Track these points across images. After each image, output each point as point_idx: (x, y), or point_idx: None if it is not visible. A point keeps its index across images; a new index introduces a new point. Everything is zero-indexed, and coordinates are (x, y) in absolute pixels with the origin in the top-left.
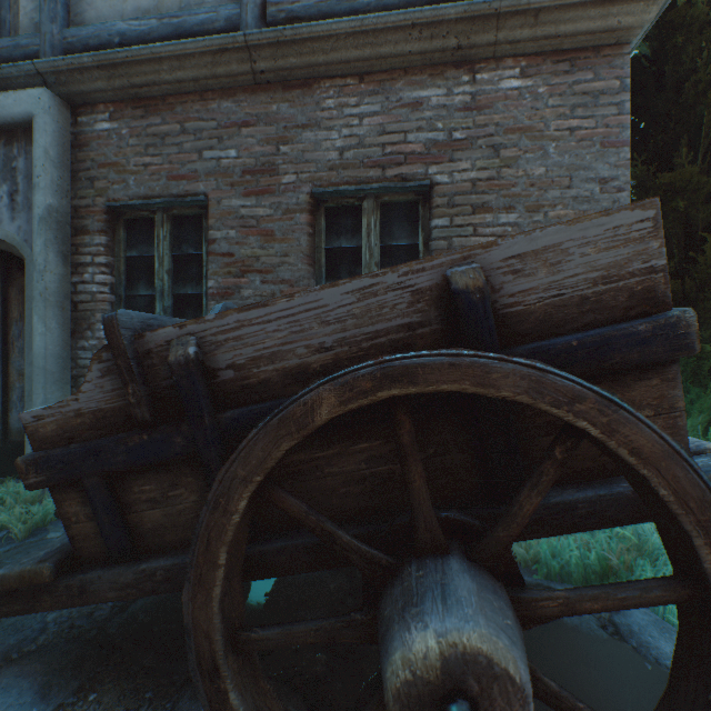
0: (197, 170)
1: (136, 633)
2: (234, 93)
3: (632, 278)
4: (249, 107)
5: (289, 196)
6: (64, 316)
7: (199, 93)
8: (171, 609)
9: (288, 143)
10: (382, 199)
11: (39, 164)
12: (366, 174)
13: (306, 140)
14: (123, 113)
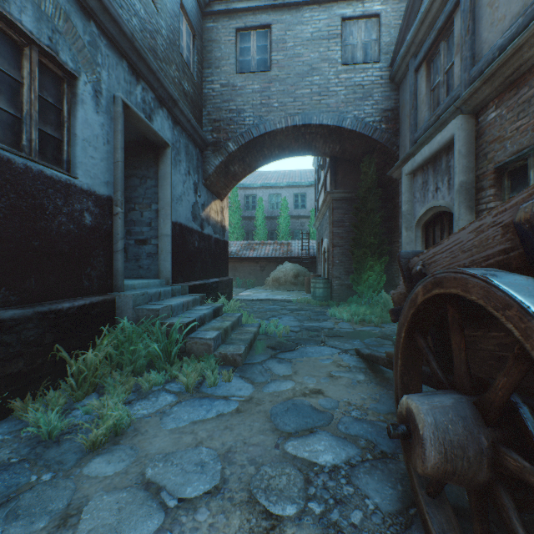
0: None
1: None
2: None
3: None
4: None
5: None
6: None
7: None
8: None
9: None
10: None
11: (455, 161)
12: None
13: None
14: (502, 100)
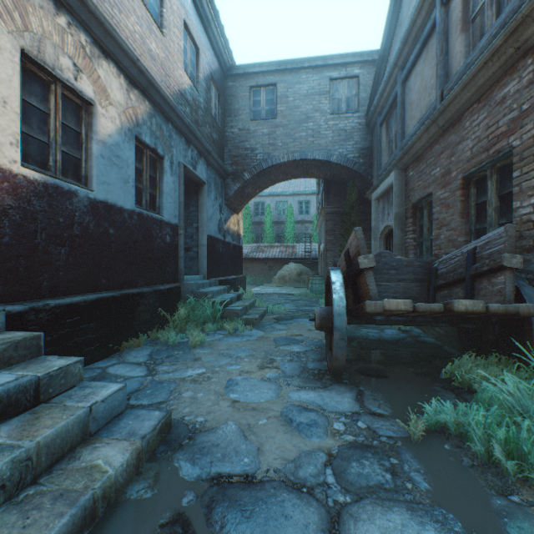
0: (429, 182)
1: (358, 341)
2: (438, 140)
3: (356, 248)
4: (442, 144)
5: (453, 183)
6: (402, 252)
7: (429, 146)
8: (369, 343)
9: (453, 155)
10: (495, 166)
11: (393, 199)
12: (480, 158)
13: (458, 150)
14: (414, 166)
